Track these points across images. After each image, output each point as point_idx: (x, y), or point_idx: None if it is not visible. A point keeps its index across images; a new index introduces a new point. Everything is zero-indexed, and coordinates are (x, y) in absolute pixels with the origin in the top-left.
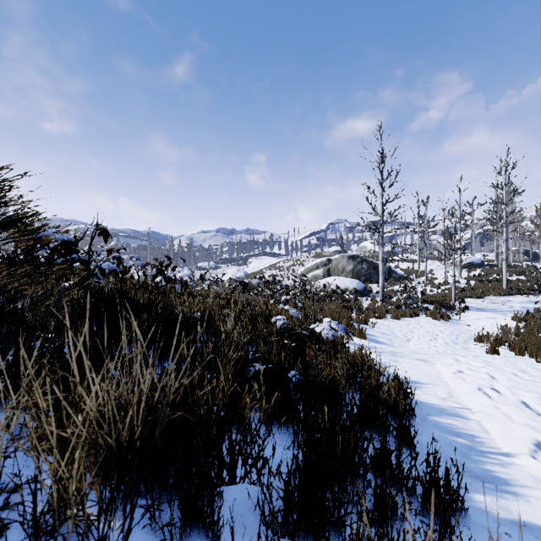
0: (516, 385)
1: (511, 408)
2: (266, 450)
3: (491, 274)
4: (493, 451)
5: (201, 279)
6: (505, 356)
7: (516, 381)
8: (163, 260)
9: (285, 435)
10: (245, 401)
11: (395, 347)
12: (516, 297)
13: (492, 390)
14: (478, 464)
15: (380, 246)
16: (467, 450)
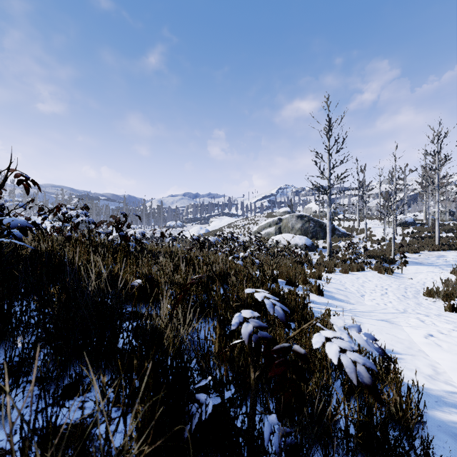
0: None
1: None
2: None
3: (423, 231)
4: None
5: (162, 236)
6: None
7: None
8: (118, 217)
9: None
10: None
11: (352, 304)
12: (448, 252)
13: None
14: None
15: (328, 206)
16: None
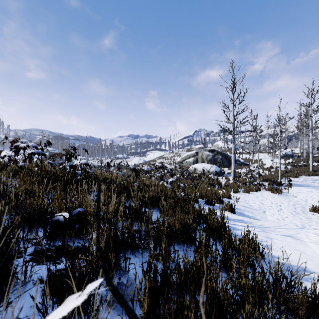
0: None
1: None
2: None
3: (299, 161)
4: None
5: (108, 165)
6: None
7: None
8: (68, 150)
9: None
10: None
11: (259, 220)
12: None
13: None
14: None
15: (232, 143)
16: None
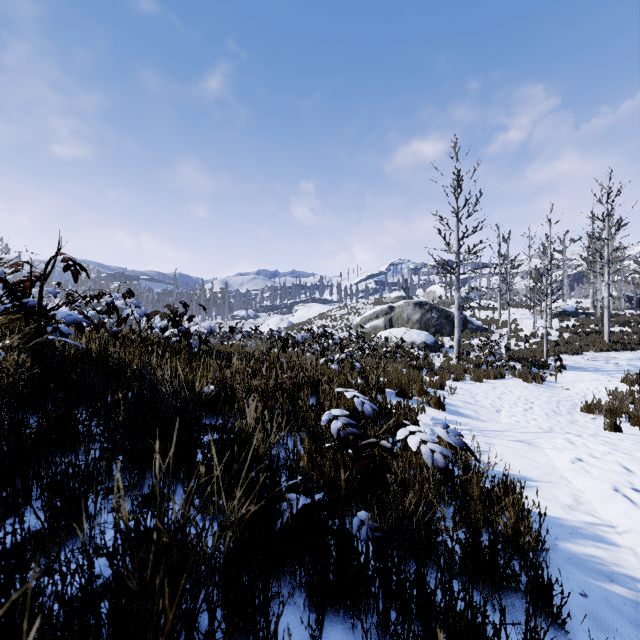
0: None
1: None
2: None
3: (588, 324)
4: None
5: (231, 332)
6: (629, 434)
7: None
8: (176, 308)
9: (347, 636)
10: None
11: (483, 422)
12: (621, 353)
13: (637, 493)
14: None
15: (456, 290)
16: (634, 609)
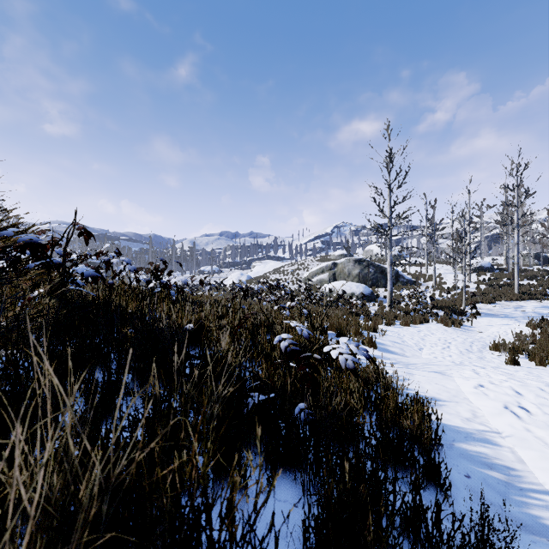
0: (546, 403)
1: (547, 432)
2: (267, 511)
3: (501, 278)
4: (534, 489)
5: (201, 284)
6: (525, 367)
7: (546, 398)
8: (158, 264)
9: (291, 485)
10: (233, 480)
11: (407, 357)
12: (528, 302)
13: (521, 409)
14: (521, 507)
15: (388, 249)
16: (505, 487)
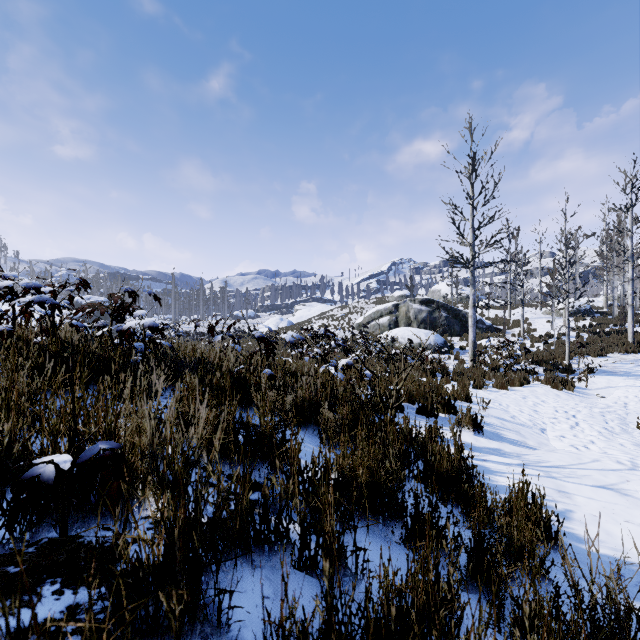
0: None
1: None
2: None
3: (606, 324)
4: None
5: (210, 332)
6: None
7: None
8: (118, 298)
9: None
10: None
11: (534, 450)
12: None
13: None
14: None
15: (471, 286)
16: None
